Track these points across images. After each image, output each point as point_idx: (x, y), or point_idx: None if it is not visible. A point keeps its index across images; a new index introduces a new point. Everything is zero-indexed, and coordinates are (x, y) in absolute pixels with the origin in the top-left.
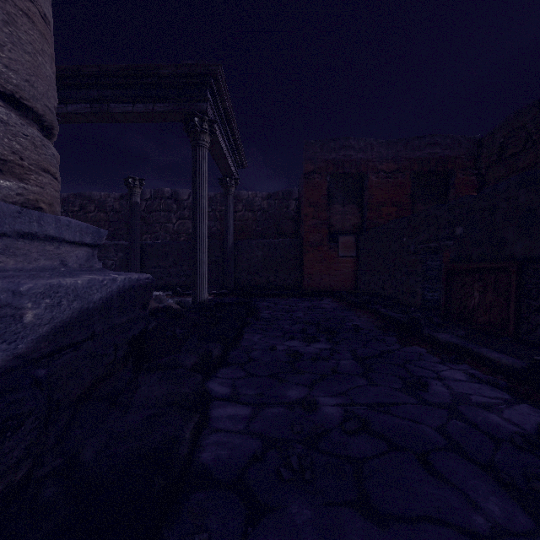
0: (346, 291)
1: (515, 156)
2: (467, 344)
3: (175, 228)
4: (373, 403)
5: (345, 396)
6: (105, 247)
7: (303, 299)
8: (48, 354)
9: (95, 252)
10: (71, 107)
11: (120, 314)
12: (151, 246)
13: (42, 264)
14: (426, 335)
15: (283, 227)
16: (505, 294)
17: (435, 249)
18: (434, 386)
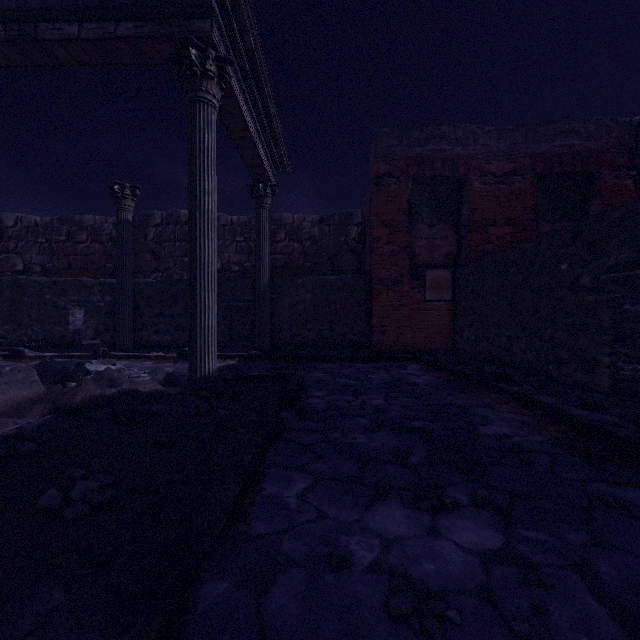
0: (436, 352)
1: None
2: None
3: None
4: None
5: None
6: (87, 288)
7: (375, 366)
8: None
9: None
10: None
11: None
12: (152, 286)
13: None
14: None
15: (340, 262)
16: None
17: None
18: None
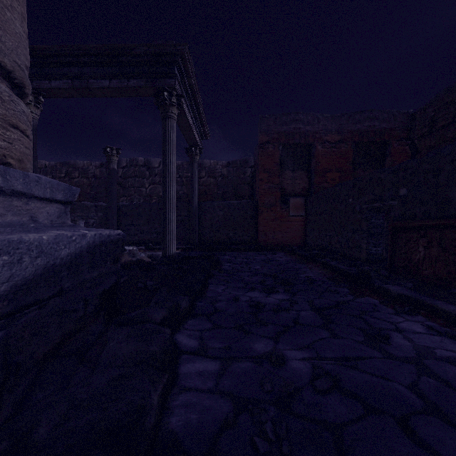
0: (296, 246)
1: (445, 128)
2: (419, 296)
3: (147, 191)
4: (339, 357)
5: (310, 350)
6: (87, 208)
7: (259, 253)
8: (7, 314)
9: (68, 209)
10: (54, 83)
11: (90, 269)
12: (126, 207)
13: (9, 220)
14: (377, 287)
15: (240, 191)
16: (451, 249)
17: (379, 208)
18: (396, 339)
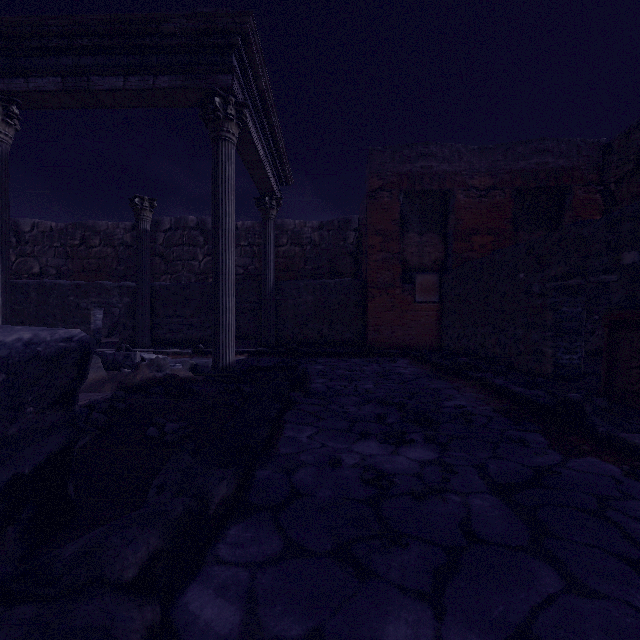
0: (425, 348)
1: None
2: None
3: (201, 266)
4: None
5: None
6: (107, 290)
7: (369, 361)
8: None
9: None
10: (34, 82)
11: None
12: (166, 289)
13: None
14: (603, 435)
15: (339, 265)
16: None
17: (576, 288)
18: None
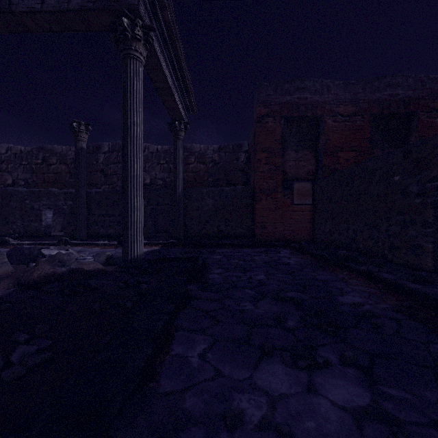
0: (301, 241)
1: None
2: None
3: None
4: None
5: None
6: (54, 195)
7: (258, 251)
8: None
9: None
10: None
11: None
12: (100, 194)
13: None
14: None
15: (233, 178)
16: None
17: None
18: None
